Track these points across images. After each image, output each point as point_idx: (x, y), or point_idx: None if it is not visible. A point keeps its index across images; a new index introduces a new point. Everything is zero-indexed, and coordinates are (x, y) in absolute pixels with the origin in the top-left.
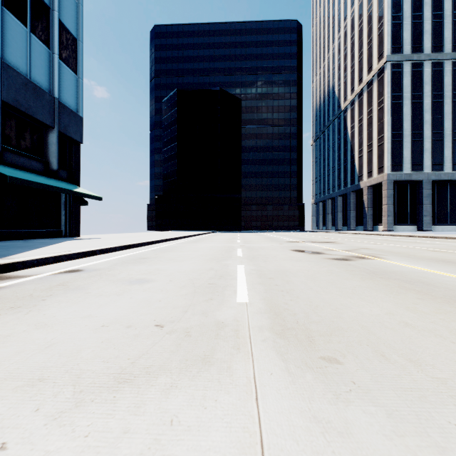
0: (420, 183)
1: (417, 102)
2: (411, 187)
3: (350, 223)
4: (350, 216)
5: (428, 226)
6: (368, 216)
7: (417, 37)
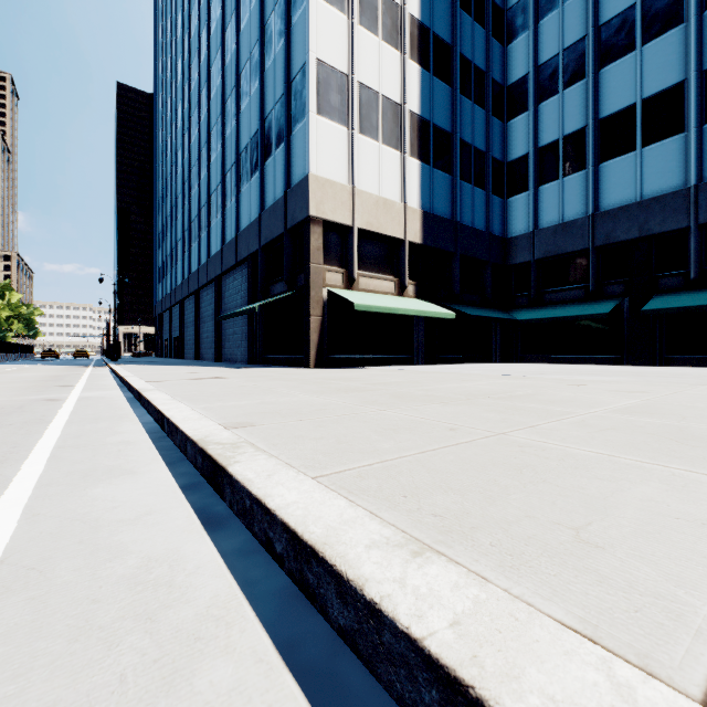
0: None
1: None
2: None
3: None
4: None
5: None
6: None
7: None
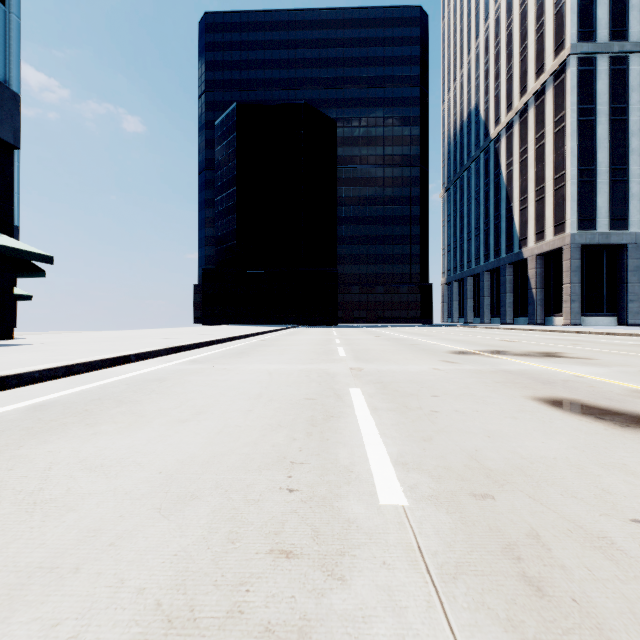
0: (623, 249)
1: (618, 120)
2: (608, 255)
3: (506, 313)
4: (506, 302)
5: (636, 318)
6: (537, 301)
7: (619, 15)
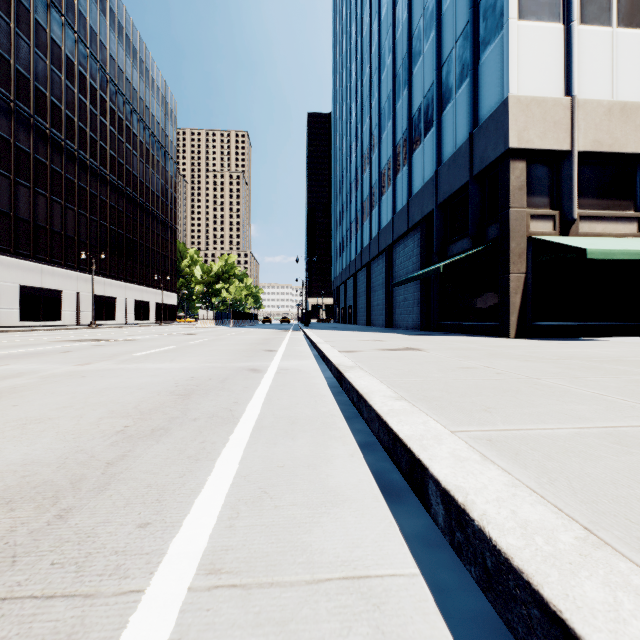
0: None
1: None
2: None
3: None
4: None
5: None
6: None
7: None
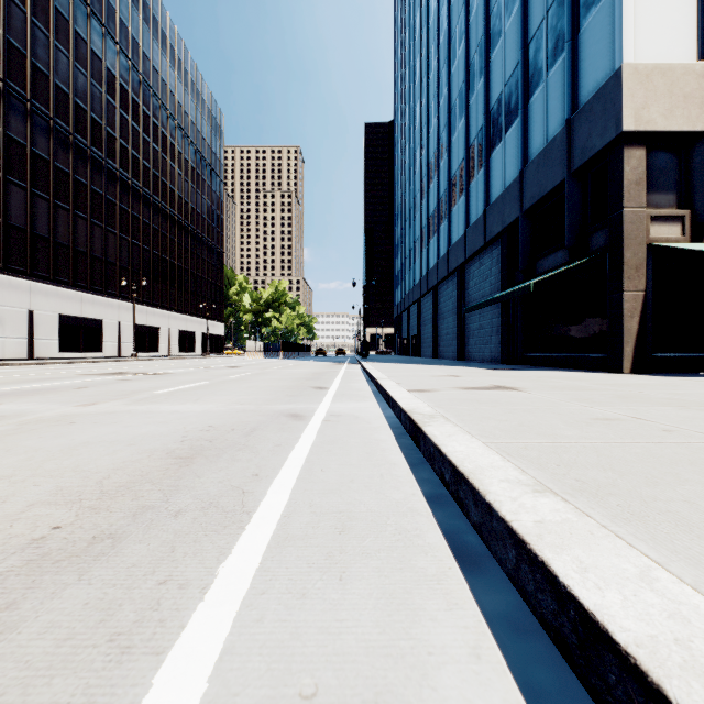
0: None
1: None
2: None
3: None
4: None
5: None
6: None
7: None
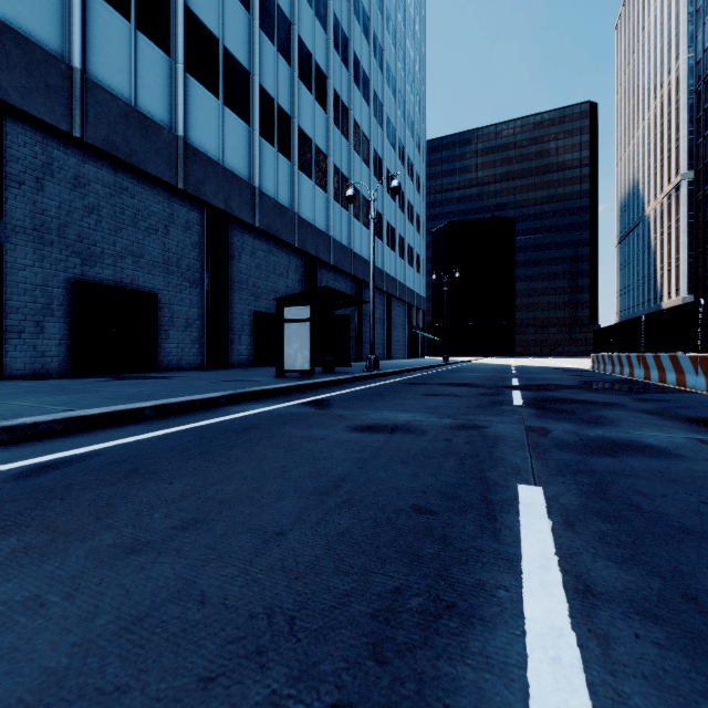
0: None
1: None
2: None
3: None
4: None
5: None
6: None
7: None
